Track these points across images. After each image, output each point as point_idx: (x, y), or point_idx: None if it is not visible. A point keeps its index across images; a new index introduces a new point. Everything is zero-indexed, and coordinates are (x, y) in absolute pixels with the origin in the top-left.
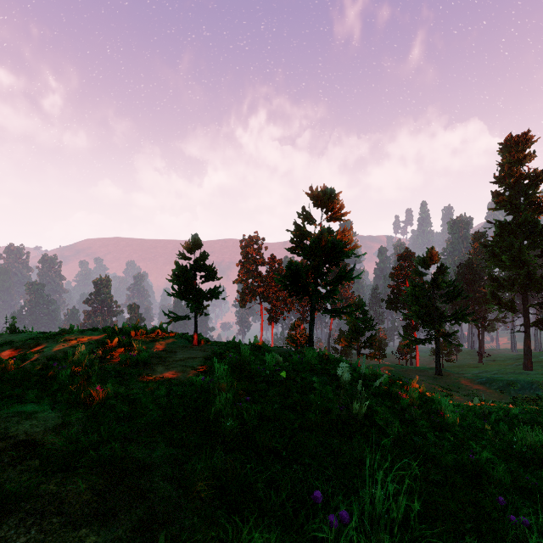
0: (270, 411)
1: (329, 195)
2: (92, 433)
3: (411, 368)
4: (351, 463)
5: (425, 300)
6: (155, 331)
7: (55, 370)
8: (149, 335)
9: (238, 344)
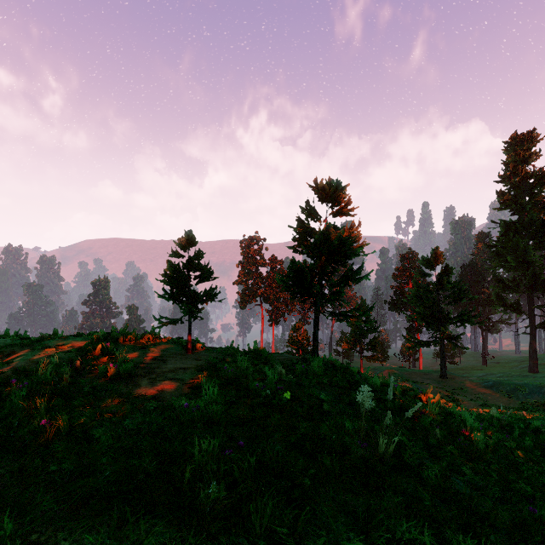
0: (271, 455)
1: (335, 188)
2: (1, 511)
3: (415, 371)
4: (389, 544)
5: (430, 302)
6: (146, 336)
7: (12, 389)
8: (139, 341)
9: (236, 351)
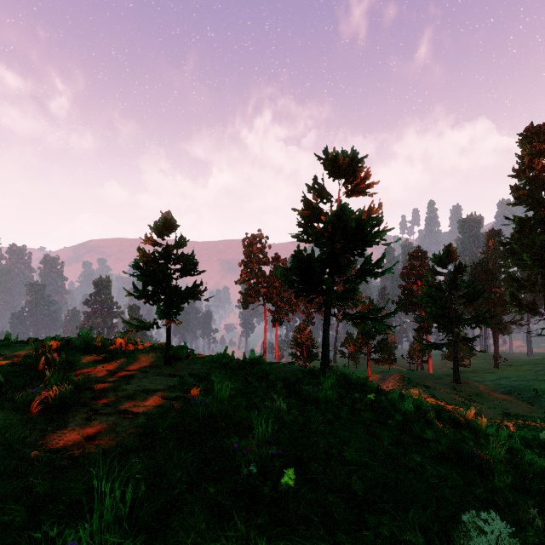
0: None
1: (350, 159)
2: None
3: (426, 375)
4: None
5: (442, 302)
6: (117, 343)
7: None
8: (107, 349)
9: (227, 362)
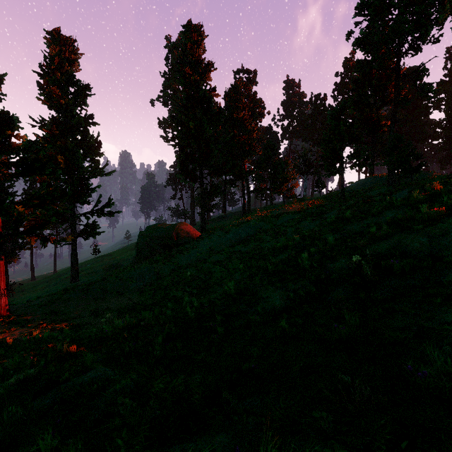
0: None
1: None
2: None
3: None
4: None
5: None
6: None
7: None
8: None
9: None
